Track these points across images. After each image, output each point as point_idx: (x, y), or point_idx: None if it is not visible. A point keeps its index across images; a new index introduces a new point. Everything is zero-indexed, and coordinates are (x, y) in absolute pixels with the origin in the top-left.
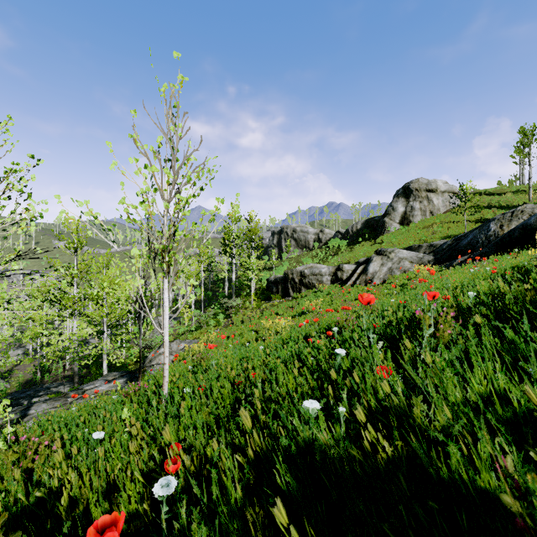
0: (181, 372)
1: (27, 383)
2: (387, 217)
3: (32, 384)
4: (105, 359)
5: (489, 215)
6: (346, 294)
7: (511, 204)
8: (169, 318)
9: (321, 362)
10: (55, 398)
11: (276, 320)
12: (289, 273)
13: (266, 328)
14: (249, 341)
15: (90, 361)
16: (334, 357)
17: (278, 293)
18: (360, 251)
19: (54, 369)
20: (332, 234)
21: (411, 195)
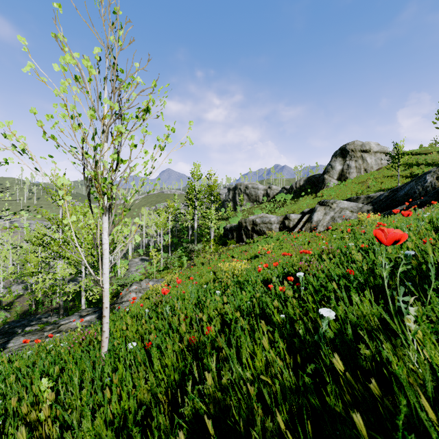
0: (139, 314)
1: (24, 314)
2: (326, 174)
3: (28, 314)
4: (83, 295)
5: (418, 171)
6: (294, 240)
7: (437, 161)
8: (143, 260)
9: (295, 321)
10: (33, 332)
11: (233, 264)
12: (242, 221)
13: (223, 271)
14: (207, 282)
15: (75, 295)
16: (304, 310)
17: (233, 239)
18: (303, 203)
19: (47, 302)
20: (278, 190)
21: (347, 155)
